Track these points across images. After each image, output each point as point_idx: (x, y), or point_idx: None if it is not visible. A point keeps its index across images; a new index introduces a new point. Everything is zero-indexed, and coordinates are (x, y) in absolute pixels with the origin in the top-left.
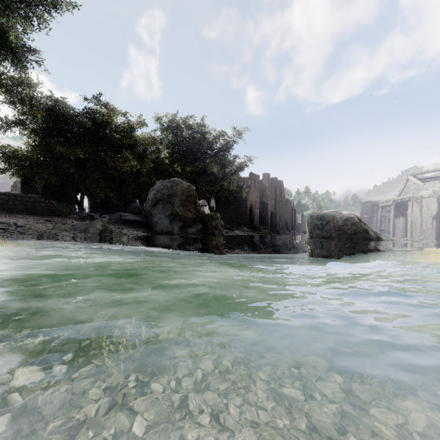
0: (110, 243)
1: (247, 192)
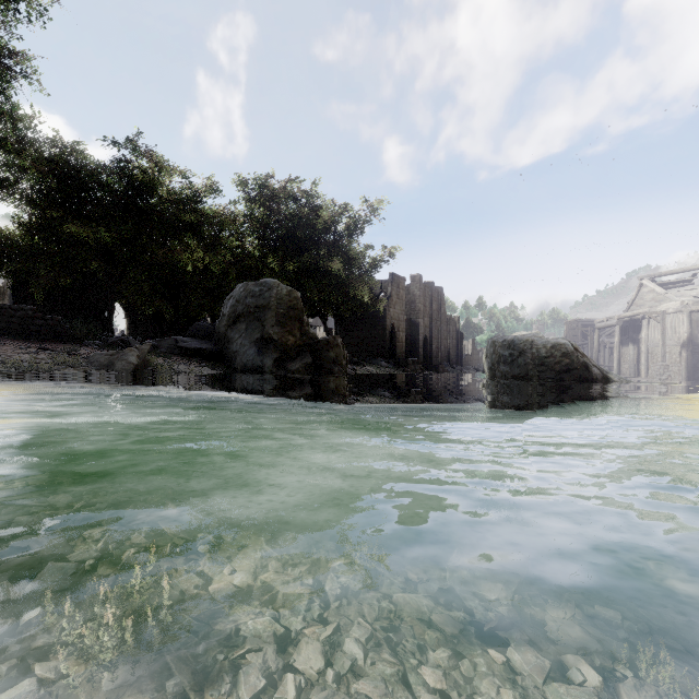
0: (149, 387)
1: (387, 305)
